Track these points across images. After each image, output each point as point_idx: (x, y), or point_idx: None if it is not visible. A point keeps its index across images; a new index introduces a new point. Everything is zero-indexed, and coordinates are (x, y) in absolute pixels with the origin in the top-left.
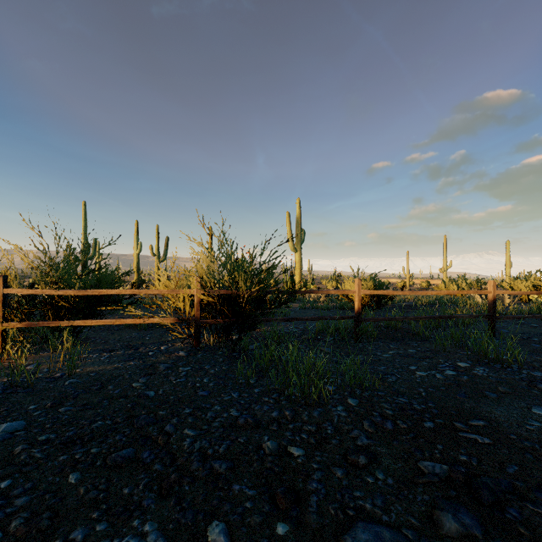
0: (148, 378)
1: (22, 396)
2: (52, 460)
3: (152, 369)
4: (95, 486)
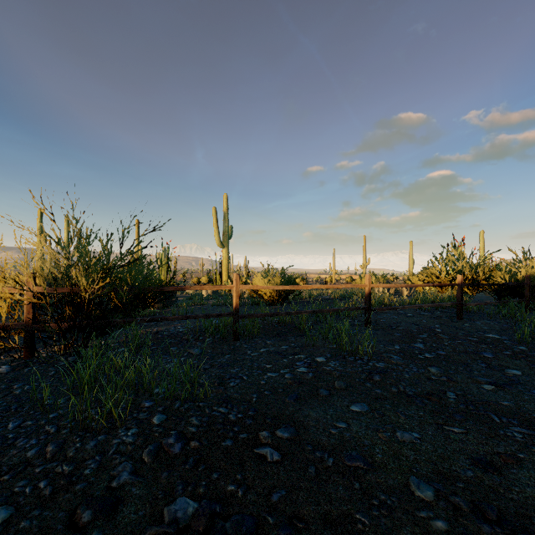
0: None
1: None
2: None
3: None
4: None
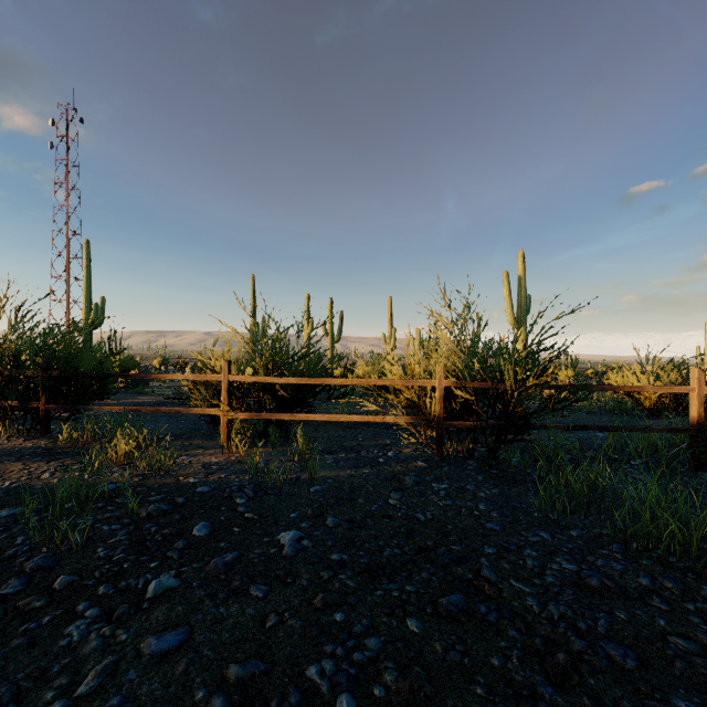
0: (402, 495)
1: (275, 500)
2: (368, 592)
3: (395, 482)
4: (449, 644)
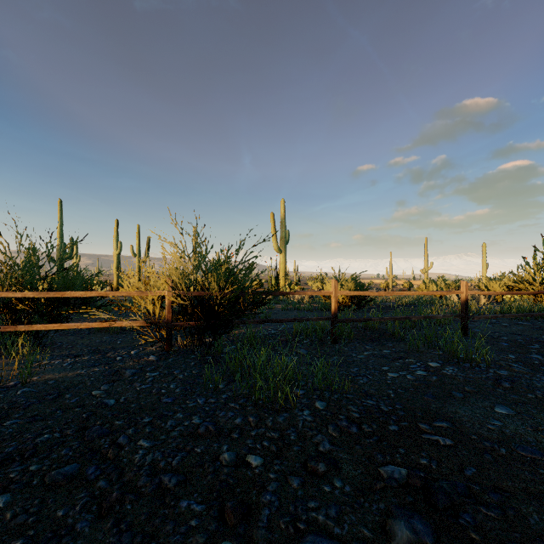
0: (111, 385)
1: None
2: None
3: (117, 375)
4: (25, 509)
